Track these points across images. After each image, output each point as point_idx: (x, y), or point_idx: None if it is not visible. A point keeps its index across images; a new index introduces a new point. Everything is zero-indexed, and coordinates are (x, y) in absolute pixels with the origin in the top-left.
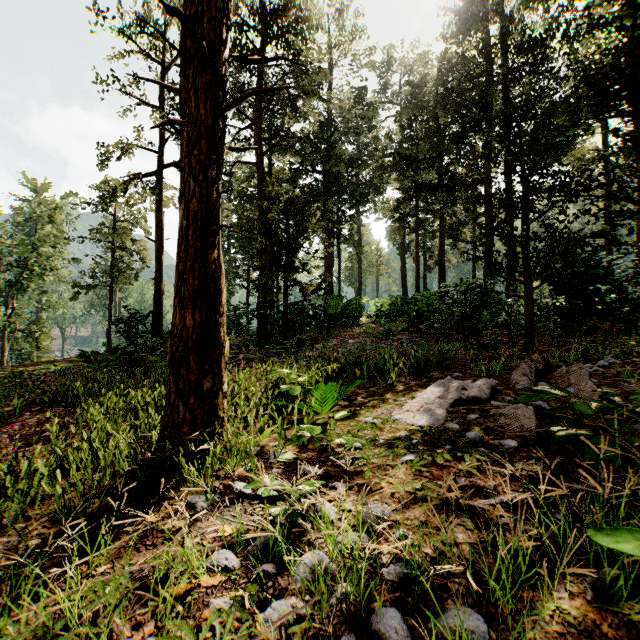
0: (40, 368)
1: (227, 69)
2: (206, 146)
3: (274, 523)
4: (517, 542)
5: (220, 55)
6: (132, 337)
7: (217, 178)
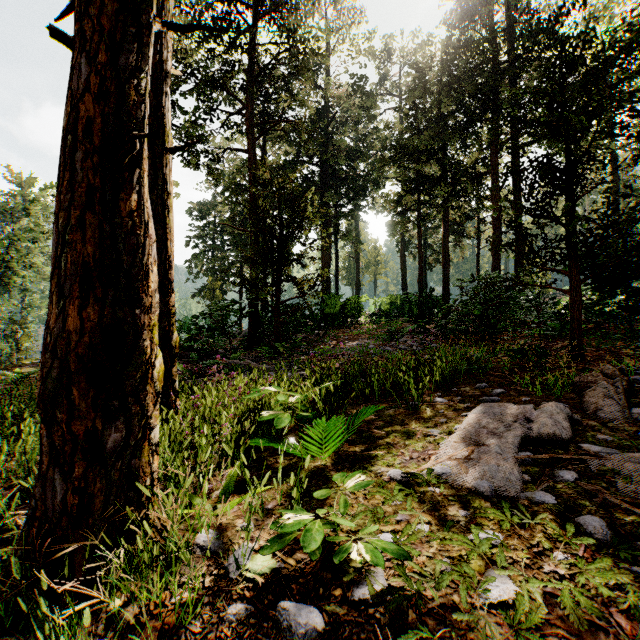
0: (0, 374)
1: None
2: (114, 5)
3: None
4: None
5: None
6: None
7: (137, 67)
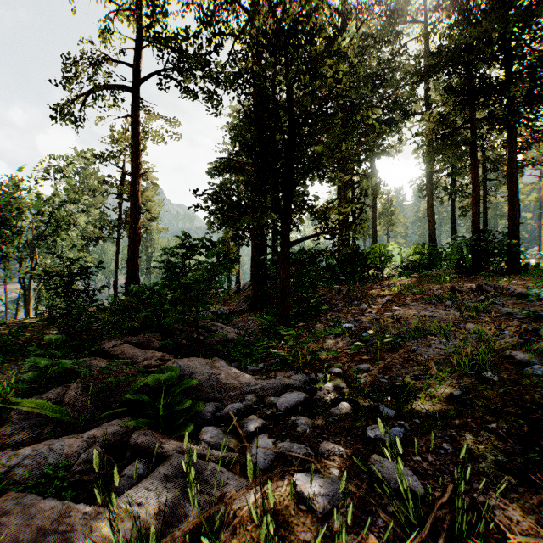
0: None
1: None
2: None
3: None
4: None
5: None
6: (70, 297)
7: None
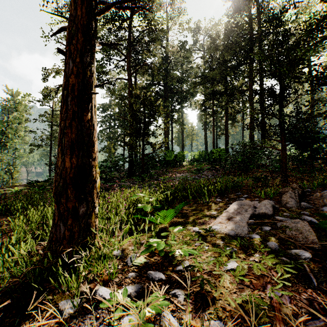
0: (7, 190)
1: None
2: (82, 38)
3: None
4: None
5: None
6: None
7: (90, 62)
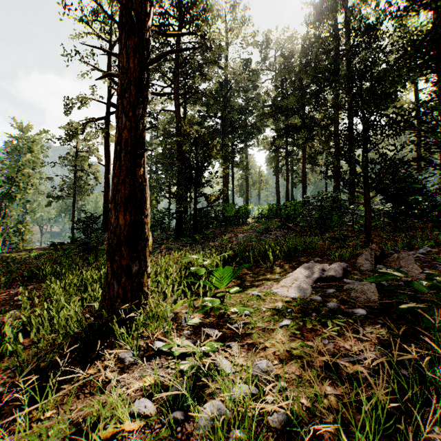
0: (23, 254)
1: (150, 34)
2: (134, 91)
3: (183, 375)
4: (376, 397)
5: (145, 24)
6: (88, 232)
7: (143, 115)
